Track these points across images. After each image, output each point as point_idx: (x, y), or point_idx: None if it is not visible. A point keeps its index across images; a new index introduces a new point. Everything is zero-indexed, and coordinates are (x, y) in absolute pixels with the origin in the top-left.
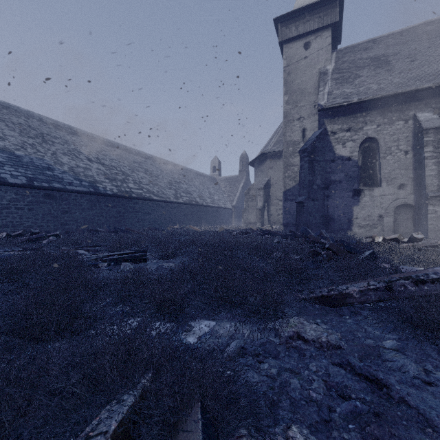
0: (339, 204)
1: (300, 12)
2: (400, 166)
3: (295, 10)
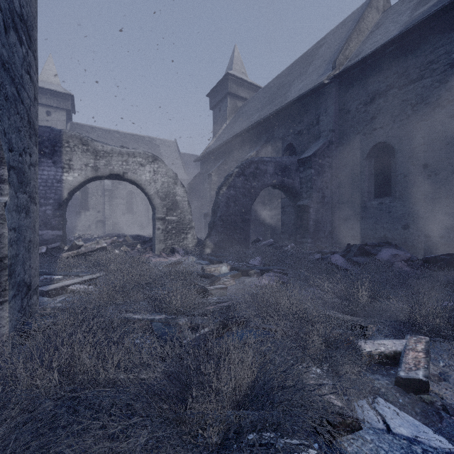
0: (68, 219)
1: (44, 89)
2: (98, 202)
3: (40, 87)
